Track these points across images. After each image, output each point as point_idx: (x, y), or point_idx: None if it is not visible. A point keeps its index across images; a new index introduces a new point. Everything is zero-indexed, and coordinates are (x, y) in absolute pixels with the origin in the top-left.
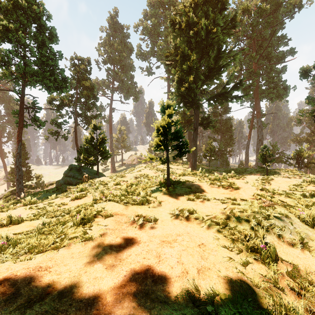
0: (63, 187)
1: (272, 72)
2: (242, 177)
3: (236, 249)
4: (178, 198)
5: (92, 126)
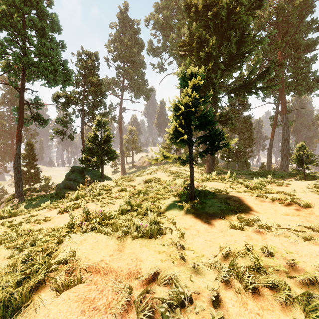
0: (62, 192)
1: (300, 62)
2: (285, 183)
3: None
4: (212, 223)
5: (96, 122)
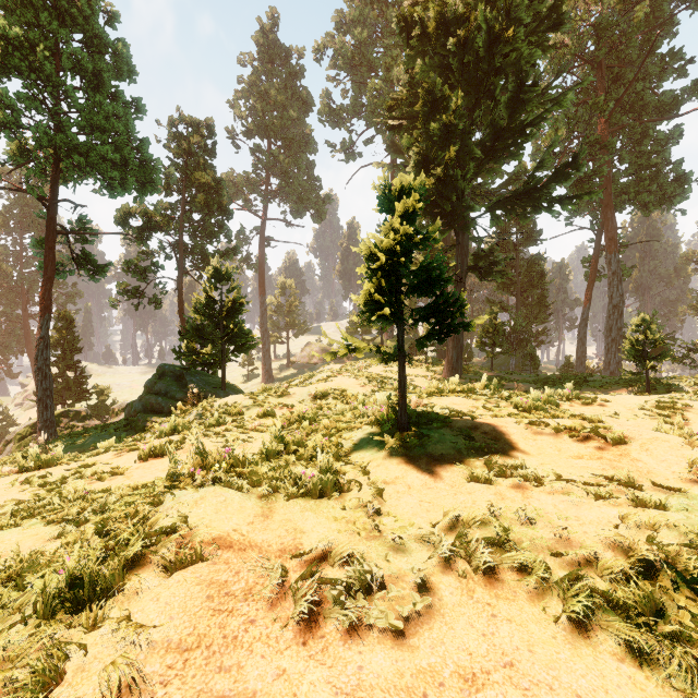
0: (140, 419)
1: (646, 142)
2: (600, 400)
3: None
4: (436, 472)
5: (211, 272)
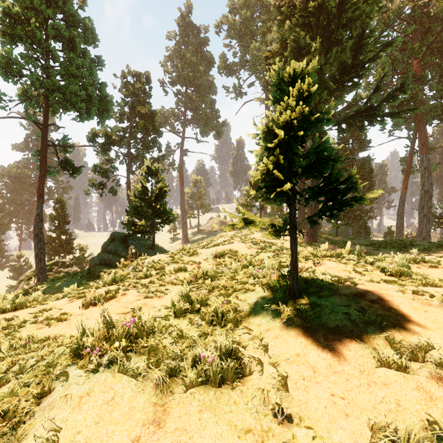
0: (96, 270)
1: None
2: None
3: None
4: (338, 349)
5: (145, 170)
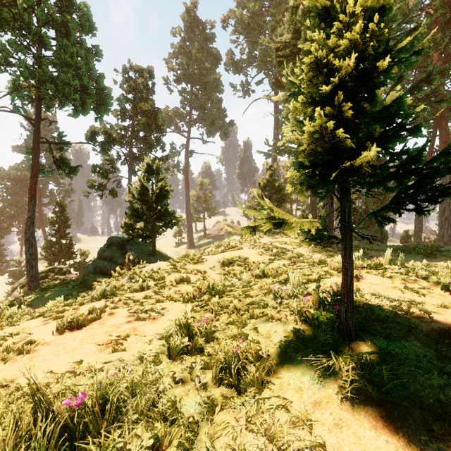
0: (90, 279)
1: None
2: None
3: None
4: None
5: (145, 167)
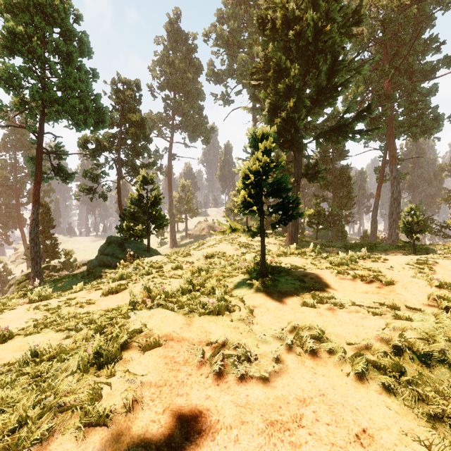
0: (97, 270)
1: (415, 94)
2: (382, 258)
3: (450, 448)
4: (283, 301)
5: (141, 179)
